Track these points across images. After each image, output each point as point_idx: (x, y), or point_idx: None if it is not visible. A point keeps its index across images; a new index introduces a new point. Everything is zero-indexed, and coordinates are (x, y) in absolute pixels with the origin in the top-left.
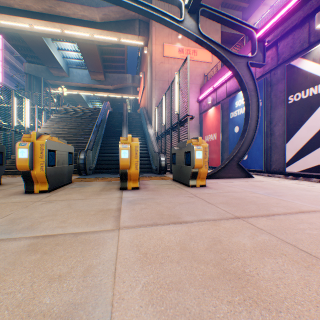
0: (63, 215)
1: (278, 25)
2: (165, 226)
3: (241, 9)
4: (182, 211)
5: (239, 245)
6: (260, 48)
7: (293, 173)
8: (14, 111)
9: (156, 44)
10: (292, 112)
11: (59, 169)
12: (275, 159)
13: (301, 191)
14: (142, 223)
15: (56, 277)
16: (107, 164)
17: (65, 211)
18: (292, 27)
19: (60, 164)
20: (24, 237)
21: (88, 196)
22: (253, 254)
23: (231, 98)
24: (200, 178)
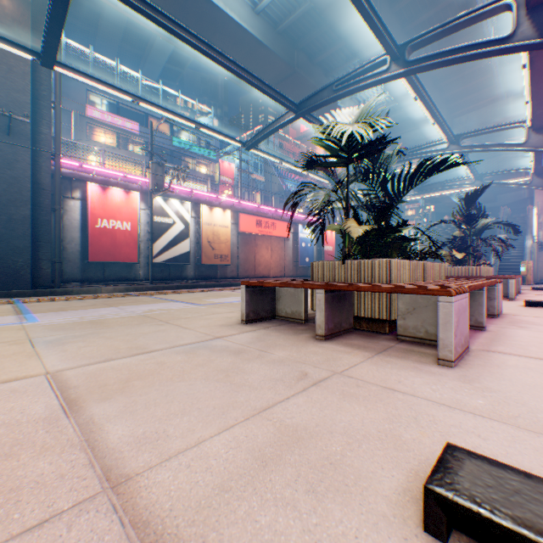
0: None
1: None
2: None
3: None
4: None
5: None
6: None
7: None
8: None
9: None
10: None
11: None
12: None
13: None
14: None
15: None
16: None
17: None
18: None
19: None
20: None
21: None
22: None
23: None
24: (527, 281)
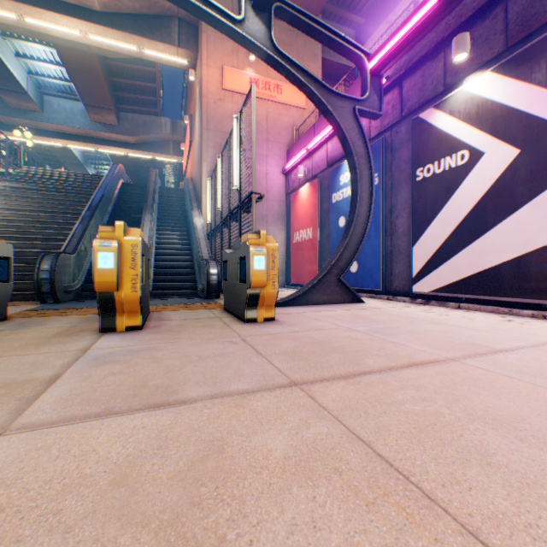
0: None
1: (400, 50)
2: (126, 416)
3: (355, 26)
4: (193, 376)
5: (258, 455)
6: (375, 87)
7: (424, 295)
8: None
9: (210, 65)
10: (422, 195)
11: None
12: (398, 271)
13: (427, 324)
14: (76, 412)
15: None
16: None
17: None
18: (422, 58)
19: None
20: None
21: (12, 349)
22: (274, 478)
23: (335, 169)
24: (265, 306)
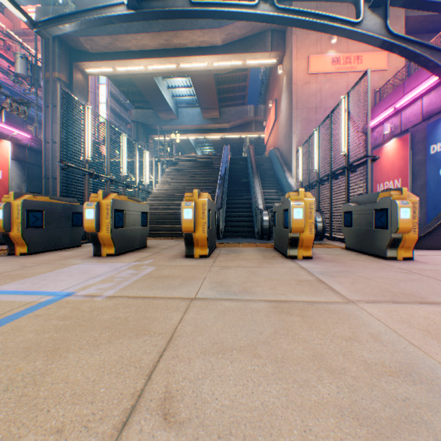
0: (263, 282)
1: None
2: (414, 305)
3: None
4: (417, 290)
5: None
6: None
7: None
8: (137, 166)
9: (298, 58)
10: None
11: (211, 232)
12: None
13: None
14: (374, 298)
15: (346, 338)
16: (237, 226)
17: (258, 278)
18: None
19: (212, 226)
20: (255, 299)
21: (259, 264)
22: None
23: (433, 121)
24: (403, 248)
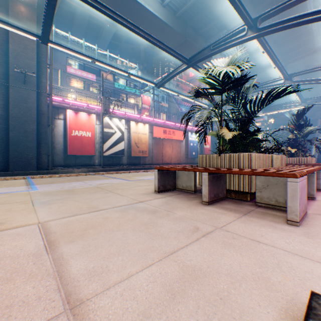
0: None
1: None
2: None
3: None
4: None
5: None
6: None
7: None
8: None
9: None
10: None
11: None
12: None
13: None
14: None
15: None
16: None
17: None
18: None
19: None
20: None
21: None
22: None
23: None
24: None
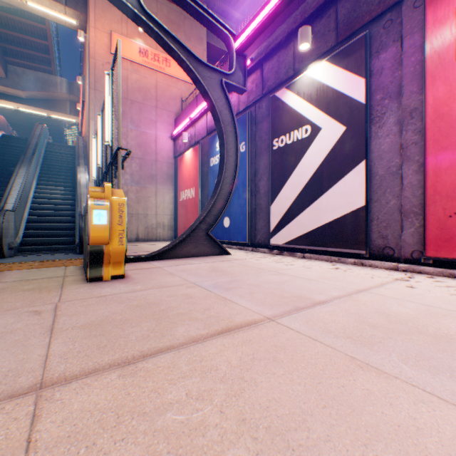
0: None
1: (259, 34)
2: None
3: (235, 20)
4: None
5: None
6: (241, 65)
7: (279, 246)
8: None
9: (98, 28)
10: (278, 162)
11: None
12: (261, 226)
13: (270, 275)
14: None
15: None
16: None
17: None
18: (278, 45)
19: None
20: None
21: None
22: None
23: (212, 136)
24: (113, 263)
